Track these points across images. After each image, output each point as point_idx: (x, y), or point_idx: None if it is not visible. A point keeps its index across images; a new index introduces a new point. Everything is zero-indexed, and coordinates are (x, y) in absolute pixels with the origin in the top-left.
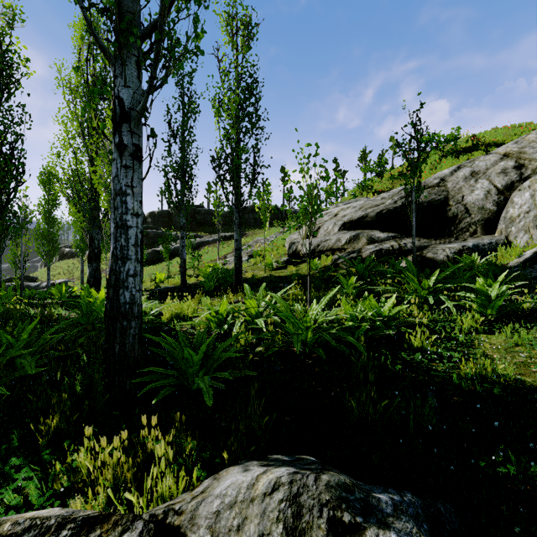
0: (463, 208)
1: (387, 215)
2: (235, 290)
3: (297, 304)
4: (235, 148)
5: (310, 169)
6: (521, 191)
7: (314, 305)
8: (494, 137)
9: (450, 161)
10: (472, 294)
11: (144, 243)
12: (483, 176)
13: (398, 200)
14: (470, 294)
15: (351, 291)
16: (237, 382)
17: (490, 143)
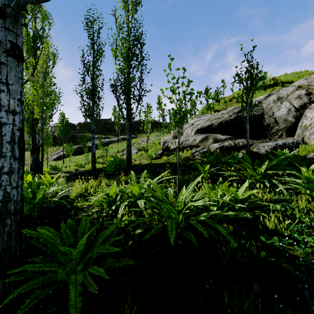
0: (273, 120)
1: (225, 124)
2: (127, 173)
3: (169, 189)
4: (127, 77)
5: (178, 87)
6: (311, 109)
7: (183, 191)
8: (286, 78)
9: (261, 92)
10: (297, 180)
11: (74, 142)
12: (286, 100)
13: (232, 114)
14: (295, 179)
15: (206, 175)
16: (116, 267)
17: (284, 81)
